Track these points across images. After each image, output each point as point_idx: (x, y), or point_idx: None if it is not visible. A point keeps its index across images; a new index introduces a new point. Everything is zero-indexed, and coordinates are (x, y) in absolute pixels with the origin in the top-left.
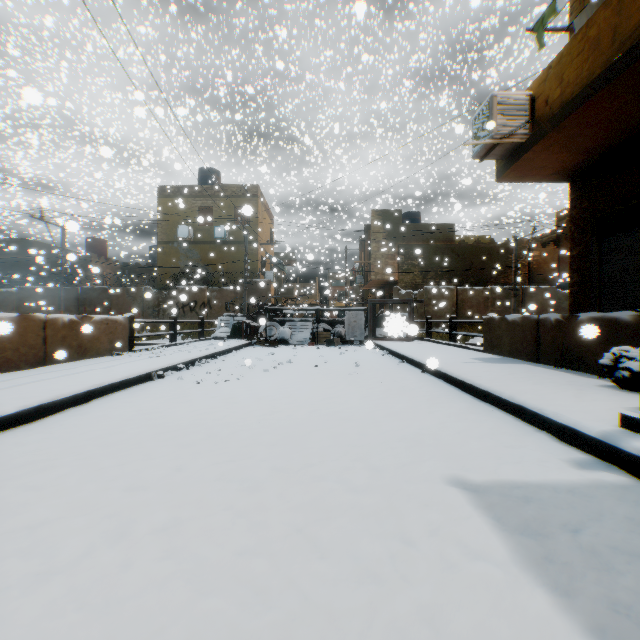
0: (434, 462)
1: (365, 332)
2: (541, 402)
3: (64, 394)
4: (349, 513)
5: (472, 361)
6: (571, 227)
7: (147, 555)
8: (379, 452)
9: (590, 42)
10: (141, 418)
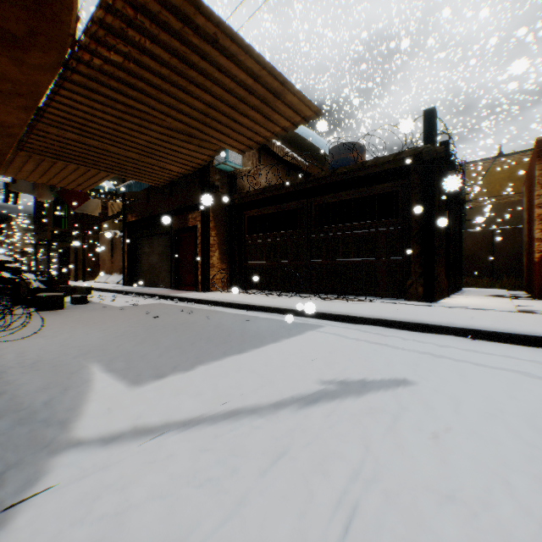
0: None
1: None
2: None
3: None
4: None
5: None
6: None
7: None
8: None
9: None
10: None
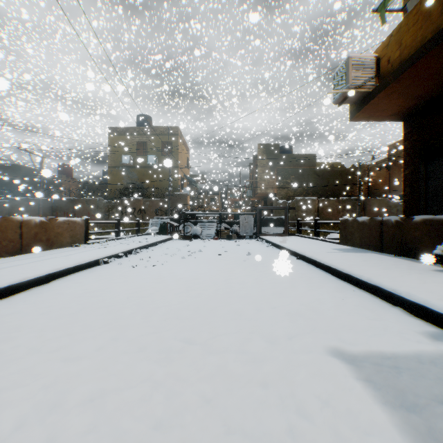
0: (316, 334)
1: (254, 230)
2: (393, 284)
3: (29, 277)
4: (250, 384)
5: (333, 251)
6: (404, 154)
7: (72, 429)
8: (271, 325)
9: (423, 15)
10: (87, 295)
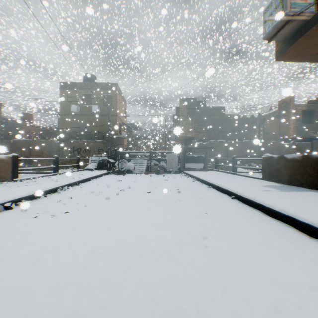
0: None
1: (178, 165)
2: None
3: None
4: None
5: (268, 189)
6: None
7: None
8: None
9: None
10: None
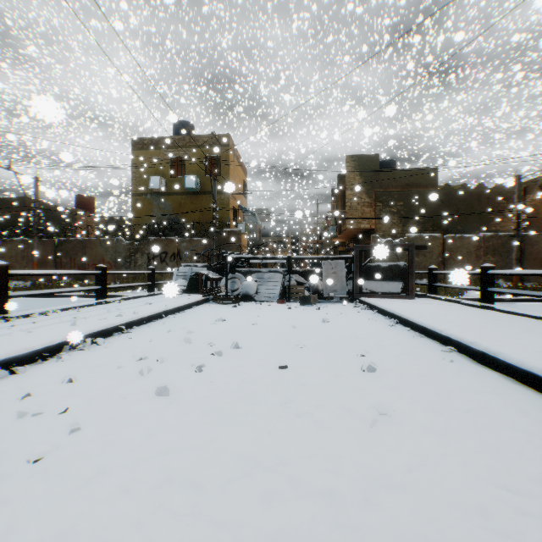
0: None
1: (346, 286)
2: None
3: None
4: None
5: None
6: None
7: None
8: None
9: None
10: None
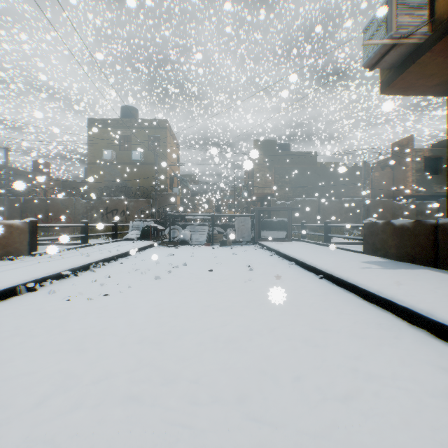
0: None
1: (251, 234)
2: None
3: None
4: None
5: (368, 266)
6: None
7: None
8: None
9: None
10: None
